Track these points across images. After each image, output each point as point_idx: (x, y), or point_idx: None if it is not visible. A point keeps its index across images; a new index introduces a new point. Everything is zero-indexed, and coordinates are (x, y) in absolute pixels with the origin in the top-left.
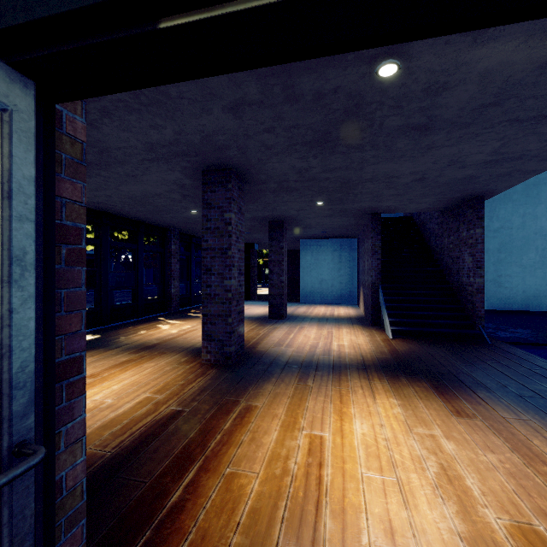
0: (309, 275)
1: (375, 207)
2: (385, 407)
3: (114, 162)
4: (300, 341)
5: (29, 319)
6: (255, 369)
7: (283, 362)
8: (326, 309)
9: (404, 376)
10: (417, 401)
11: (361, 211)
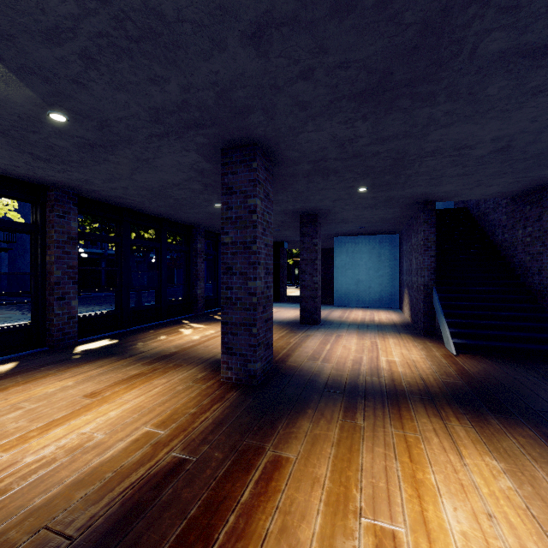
0: (344, 276)
1: (430, 193)
2: (482, 474)
3: (120, 142)
4: (339, 354)
5: None
6: (285, 394)
7: (320, 385)
8: (365, 314)
9: (493, 415)
10: (531, 465)
11: (411, 199)
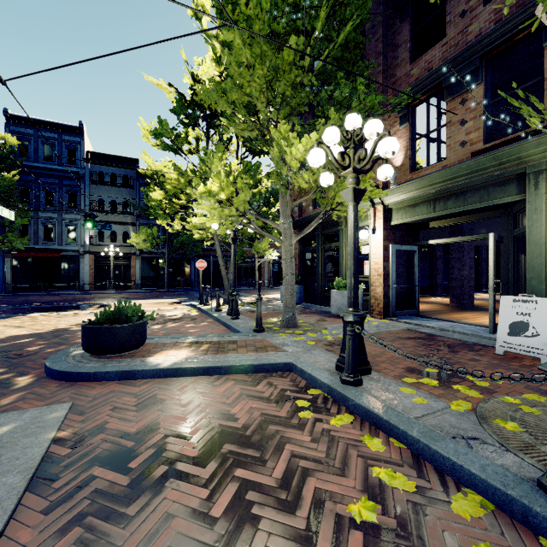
0: None
1: None
2: None
3: None
4: None
5: (417, 272)
6: (474, 309)
7: None
8: None
9: None
10: None
11: None
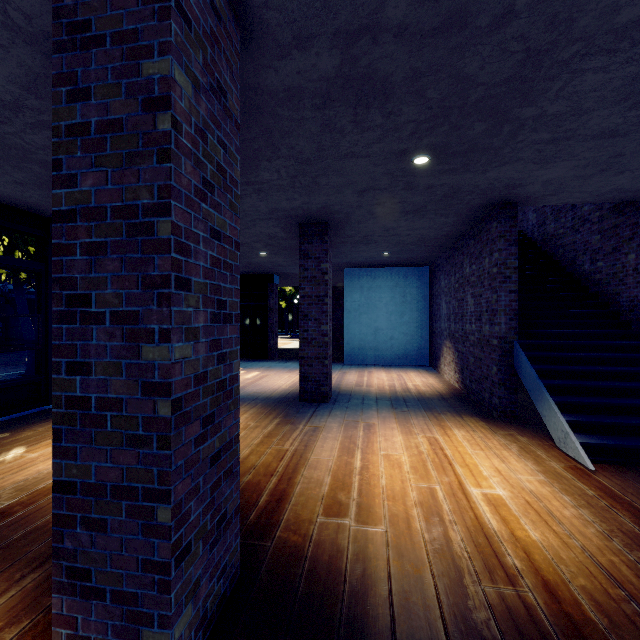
0: (358, 322)
1: (520, 183)
2: None
3: None
4: (386, 484)
5: None
6: None
7: None
8: (391, 377)
9: None
10: None
11: (483, 198)
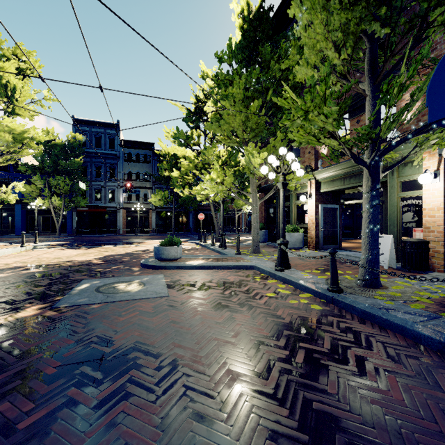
0: None
1: None
2: None
3: None
4: None
5: (339, 221)
6: None
7: None
8: None
9: None
10: None
11: None
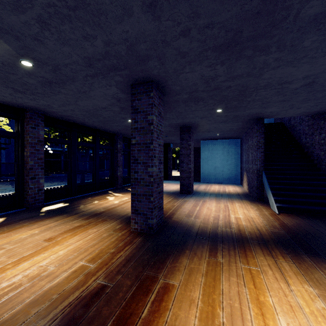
0: (207, 164)
1: (261, 113)
2: (303, 297)
3: (67, 80)
4: (205, 213)
5: None
6: (171, 239)
7: (193, 233)
8: (219, 187)
9: (306, 255)
10: None
11: (249, 117)
